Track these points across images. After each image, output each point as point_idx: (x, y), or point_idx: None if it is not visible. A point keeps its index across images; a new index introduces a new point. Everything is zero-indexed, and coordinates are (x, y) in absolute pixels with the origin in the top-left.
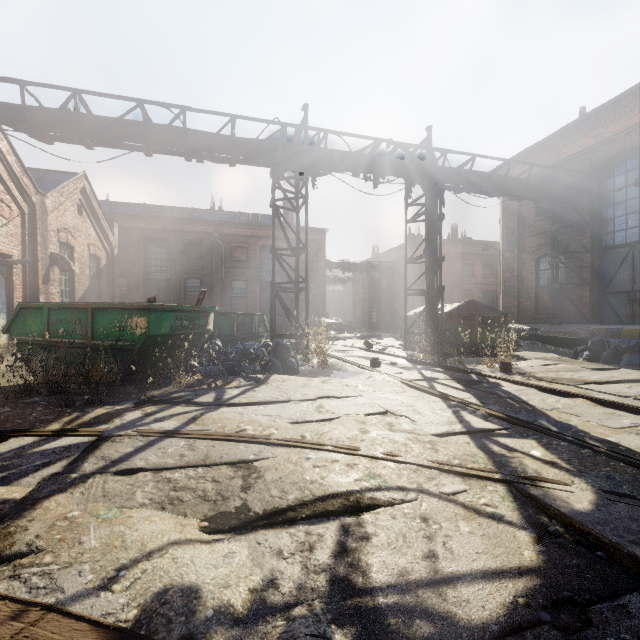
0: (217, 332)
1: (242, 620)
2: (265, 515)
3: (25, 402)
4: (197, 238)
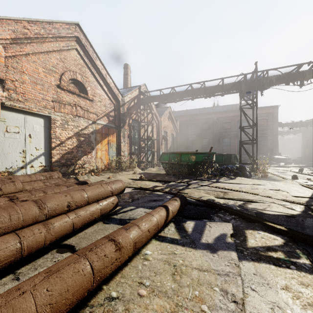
0: (216, 161)
1: (221, 204)
2: (227, 198)
3: (169, 176)
4: (207, 121)
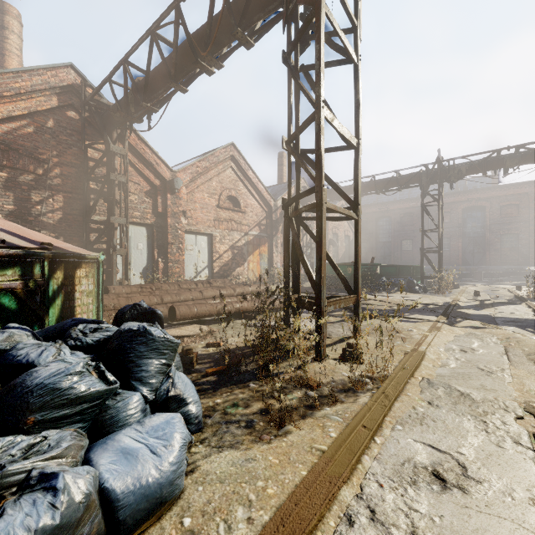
0: (385, 274)
1: None
2: None
3: None
4: (409, 211)
